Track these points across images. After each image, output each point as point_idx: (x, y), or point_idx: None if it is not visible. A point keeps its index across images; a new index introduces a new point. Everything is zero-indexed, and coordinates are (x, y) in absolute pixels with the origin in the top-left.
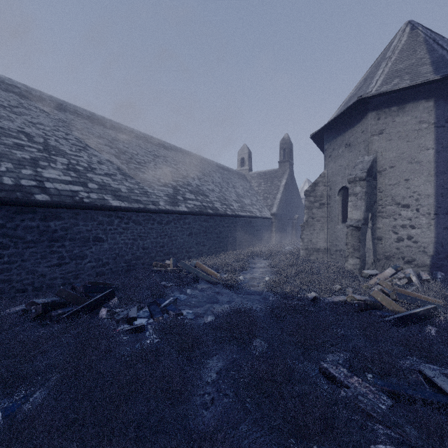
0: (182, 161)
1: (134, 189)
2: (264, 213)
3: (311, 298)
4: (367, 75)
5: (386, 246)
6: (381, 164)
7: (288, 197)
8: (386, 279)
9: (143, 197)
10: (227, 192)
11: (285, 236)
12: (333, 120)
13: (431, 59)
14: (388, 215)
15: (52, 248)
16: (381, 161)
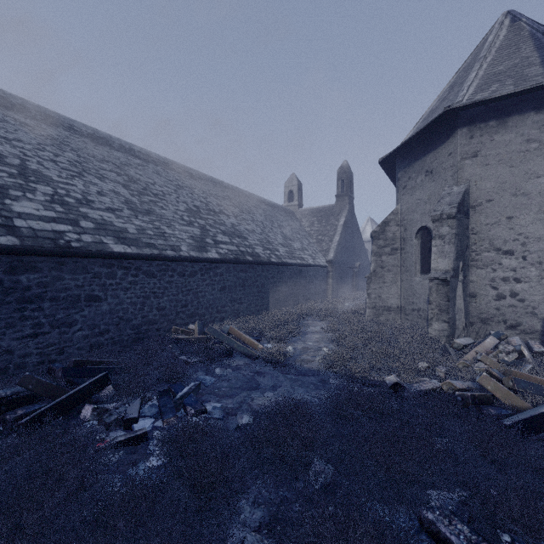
0: (213, 193)
1: (146, 229)
2: (318, 260)
3: (390, 384)
4: (453, 82)
5: (481, 306)
6: (474, 196)
7: (347, 240)
8: (487, 353)
9: (158, 240)
10: (271, 234)
11: (344, 289)
12: (410, 139)
13: (541, 57)
14: (485, 264)
15: (24, 312)
16: (474, 193)
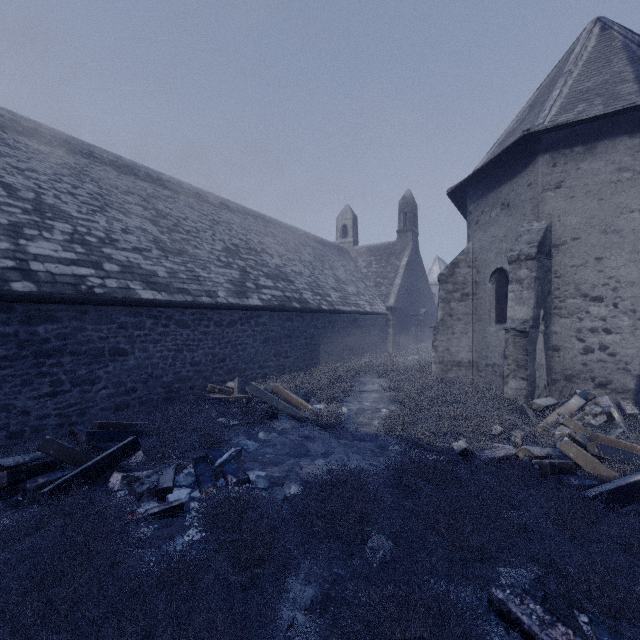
0: (255, 229)
1: (178, 272)
2: (376, 307)
3: (458, 451)
4: (533, 100)
5: (565, 361)
6: (558, 234)
7: (410, 283)
8: (571, 415)
9: (192, 285)
10: (321, 276)
11: (407, 341)
12: (483, 167)
13: (636, 73)
14: (570, 312)
15: (41, 367)
16: (558, 230)
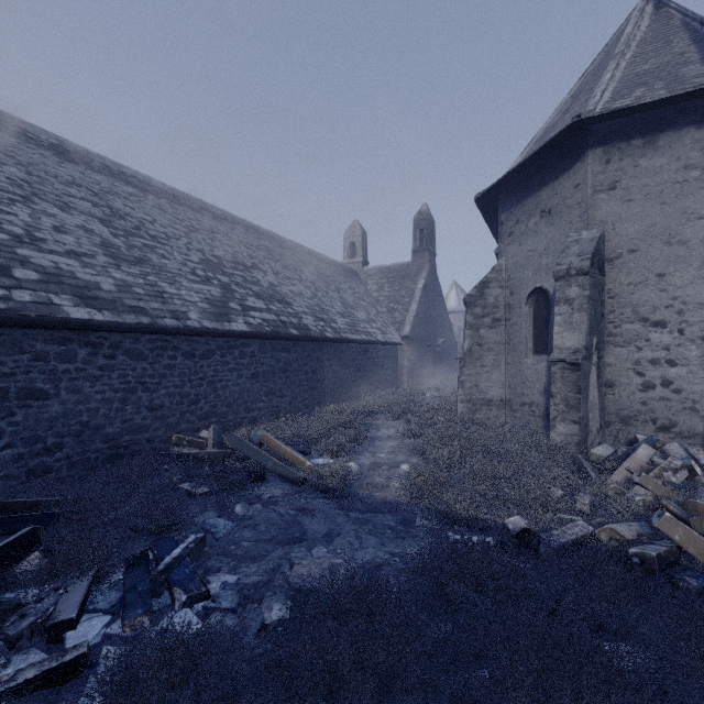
0: (245, 241)
1: (132, 285)
2: (389, 336)
3: (515, 531)
4: (576, 90)
5: (621, 399)
6: (612, 245)
7: (427, 309)
8: (642, 469)
9: (151, 303)
10: (325, 299)
11: (424, 375)
12: (520, 165)
13: (702, 53)
14: (626, 340)
15: None
16: (612, 240)
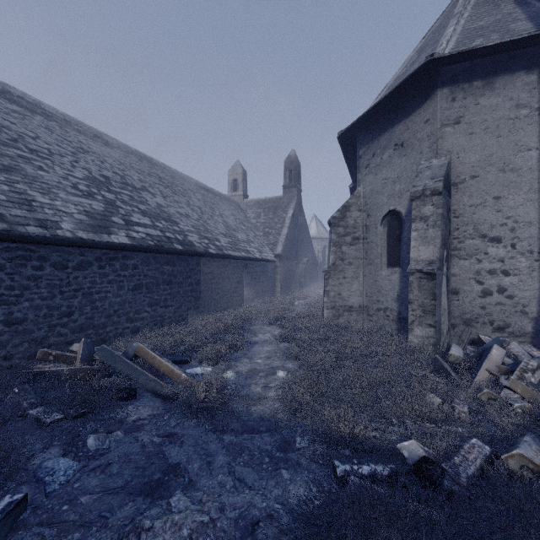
0: (136, 167)
1: None
2: (265, 254)
3: (412, 460)
4: (421, 46)
5: (464, 304)
6: (457, 172)
7: (295, 234)
8: (499, 370)
9: (13, 209)
10: (210, 221)
11: (293, 286)
12: (378, 104)
13: (526, 13)
14: (469, 254)
15: None
16: (457, 167)
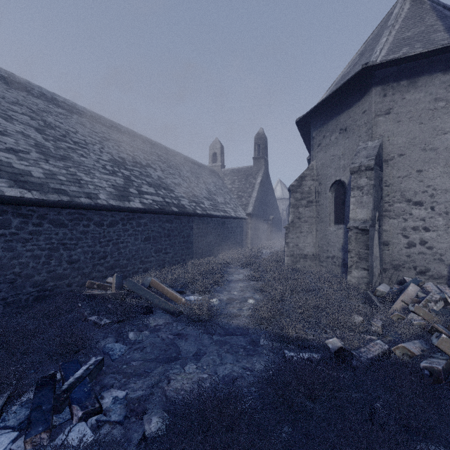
0: (142, 149)
1: (57, 174)
2: (239, 213)
3: (333, 349)
4: (362, 50)
5: (393, 253)
6: (387, 151)
7: (263, 196)
8: (412, 301)
9: (71, 186)
10: (196, 188)
11: (261, 239)
12: (326, 98)
13: (445, 25)
14: (397, 214)
15: None
16: (387, 147)
